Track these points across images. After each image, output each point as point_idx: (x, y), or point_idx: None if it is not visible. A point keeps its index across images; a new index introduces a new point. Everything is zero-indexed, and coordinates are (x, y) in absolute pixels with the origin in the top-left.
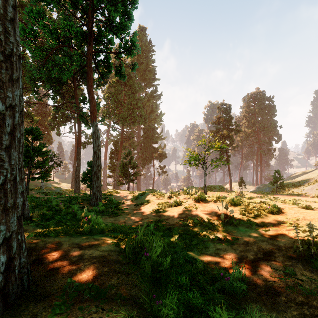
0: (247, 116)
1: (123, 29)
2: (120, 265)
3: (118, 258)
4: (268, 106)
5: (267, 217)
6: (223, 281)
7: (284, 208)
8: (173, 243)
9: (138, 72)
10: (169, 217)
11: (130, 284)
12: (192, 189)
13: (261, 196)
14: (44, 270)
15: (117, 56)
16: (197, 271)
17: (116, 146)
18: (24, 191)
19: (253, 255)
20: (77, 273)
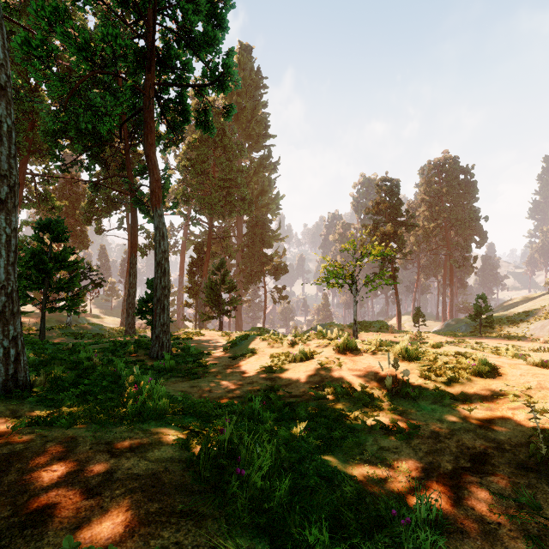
0: (427, 200)
1: (209, 44)
2: (187, 496)
3: (183, 478)
4: (463, 183)
5: (470, 383)
6: (397, 529)
7: (501, 366)
8: (297, 437)
9: (239, 124)
10: (291, 382)
11: (202, 546)
12: (331, 328)
13: (453, 340)
14: (26, 508)
15: (199, 92)
16: (344, 502)
17: (200, 253)
18: (18, 336)
19: (451, 462)
20: (92, 516)
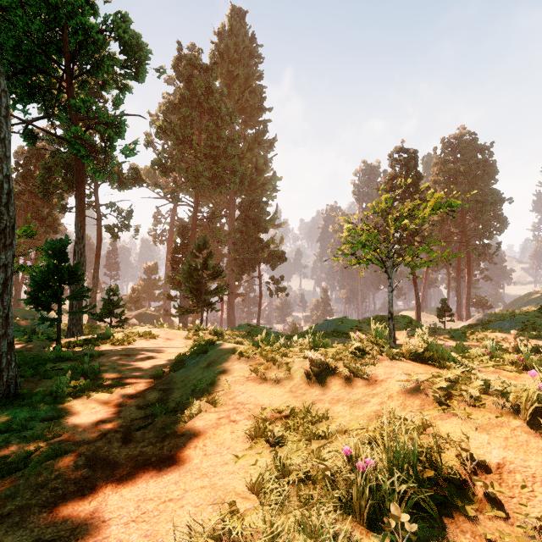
0: (441, 182)
1: None
2: None
3: None
4: (481, 163)
5: None
6: None
7: None
8: None
9: (231, 96)
10: None
11: None
12: (344, 324)
13: None
14: None
15: None
16: None
17: (184, 237)
18: None
19: None
20: None
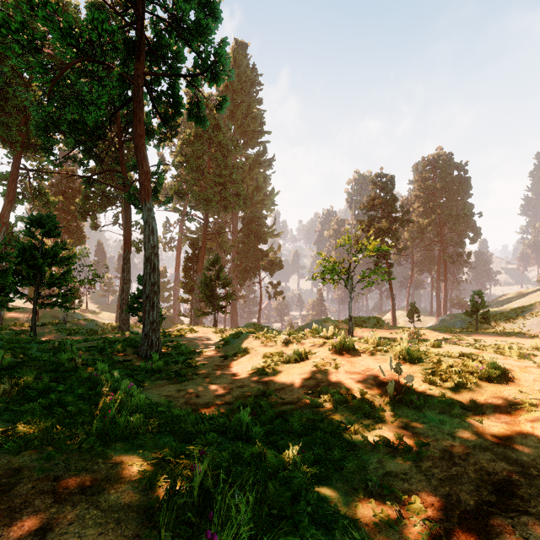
0: (421, 196)
1: (201, 33)
2: None
3: None
4: (457, 179)
5: (479, 390)
6: None
7: (511, 370)
8: (289, 462)
9: (234, 121)
10: (284, 386)
11: None
12: (326, 324)
13: (450, 336)
14: None
15: (191, 83)
16: None
17: (195, 249)
18: None
19: (472, 494)
20: None
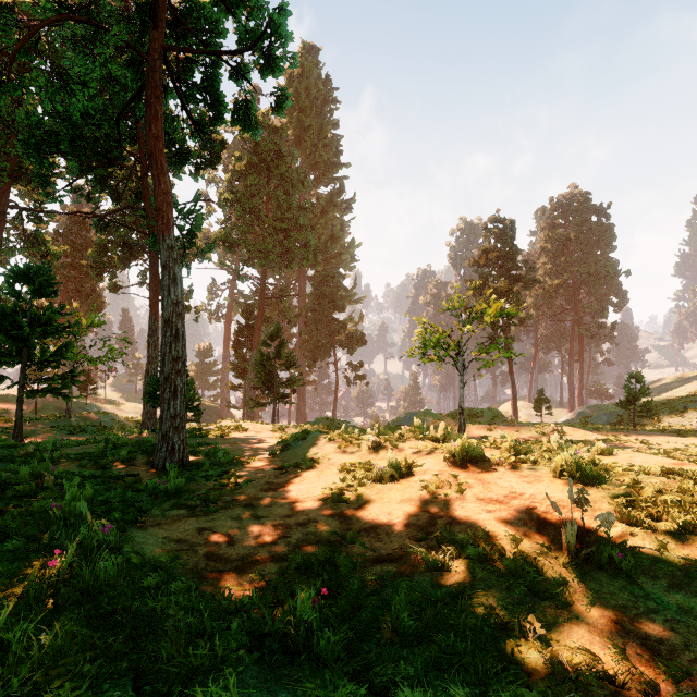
0: (549, 250)
1: None
2: None
3: None
4: (596, 227)
5: None
6: None
7: None
8: None
9: (301, 149)
10: (376, 524)
11: None
12: (426, 418)
13: (603, 436)
14: None
15: (235, 70)
16: None
17: (249, 318)
18: None
19: None
20: None
